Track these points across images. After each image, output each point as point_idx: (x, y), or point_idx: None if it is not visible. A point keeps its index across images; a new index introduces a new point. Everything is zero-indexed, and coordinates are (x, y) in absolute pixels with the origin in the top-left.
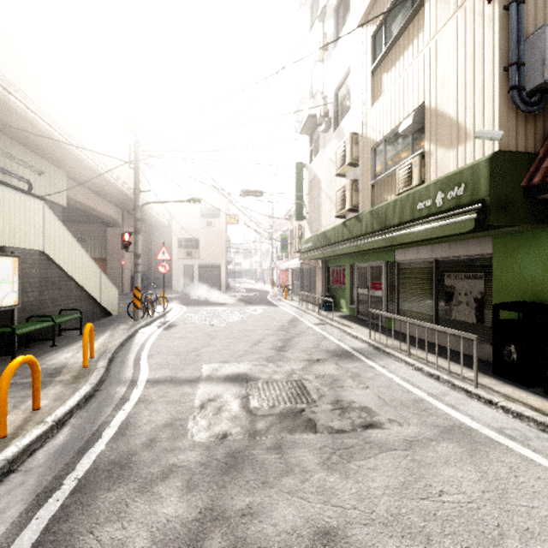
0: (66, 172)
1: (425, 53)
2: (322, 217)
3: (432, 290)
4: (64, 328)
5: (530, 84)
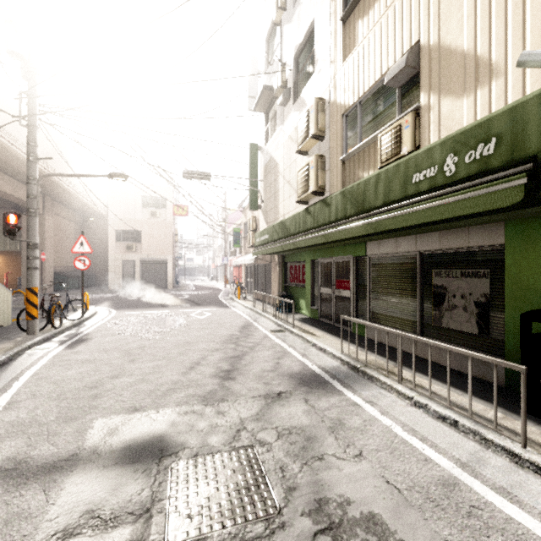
0: None
1: None
2: (279, 205)
3: (415, 291)
4: None
5: None
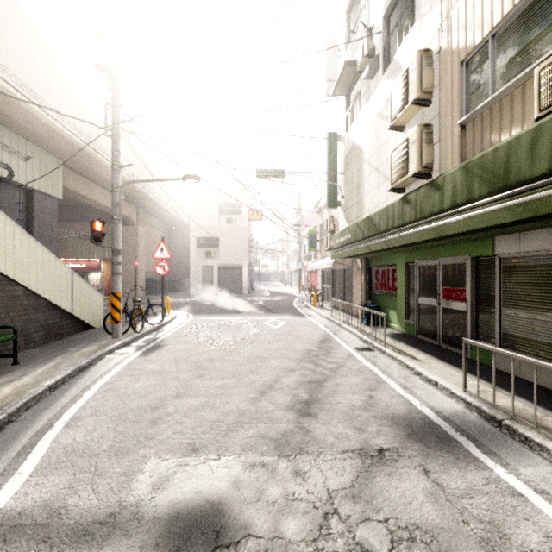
0: (62, 160)
1: None
2: (364, 199)
3: None
4: (2, 351)
5: None
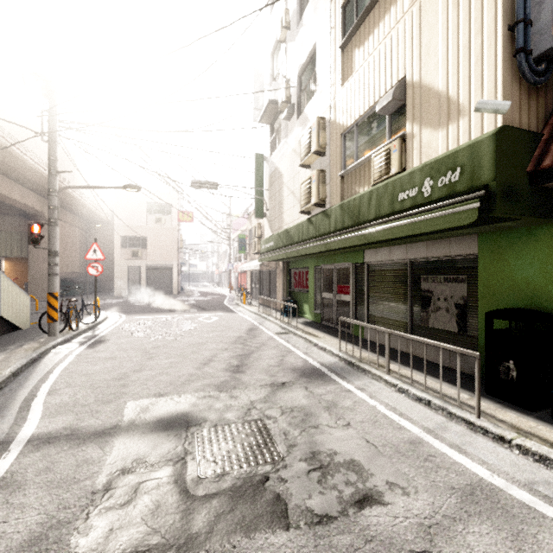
0: None
1: (407, 19)
2: (284, 214)
3: (407, 295)
4: None
5: (536, 49)
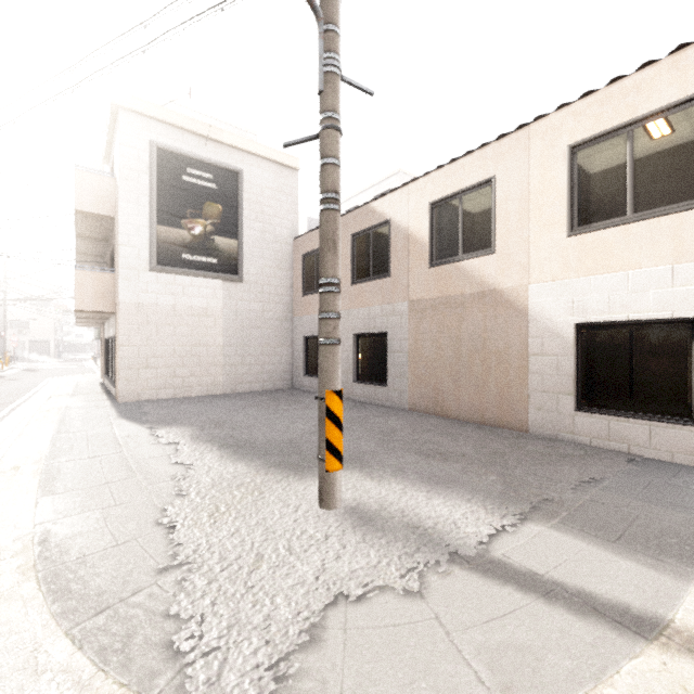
0: None
1: None
2: None
3: None
4: None
5: None
